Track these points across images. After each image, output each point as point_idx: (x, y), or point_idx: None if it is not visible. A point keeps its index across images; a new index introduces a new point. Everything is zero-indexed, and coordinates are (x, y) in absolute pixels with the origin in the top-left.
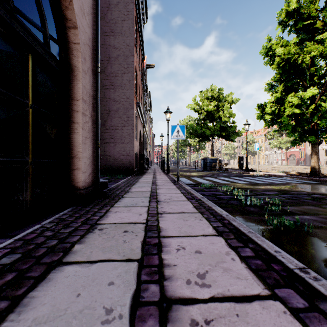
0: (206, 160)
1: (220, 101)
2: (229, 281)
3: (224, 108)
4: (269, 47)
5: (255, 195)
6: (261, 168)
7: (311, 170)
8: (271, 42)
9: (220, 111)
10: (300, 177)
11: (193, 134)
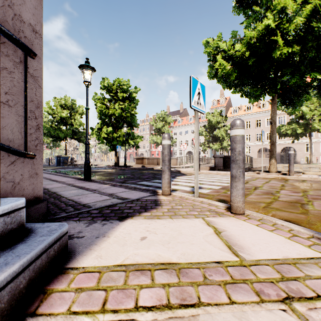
0: (59, 157)
1: (74, 110)
2: (53, 176)
3: (76, 118)
4: (96, 98)
5: (75, 172)
6: (111, 164)
7: (115, 164)
8: (97, 96)
9: (73, 119)
10: (109, 167)
11: (47, 134)
